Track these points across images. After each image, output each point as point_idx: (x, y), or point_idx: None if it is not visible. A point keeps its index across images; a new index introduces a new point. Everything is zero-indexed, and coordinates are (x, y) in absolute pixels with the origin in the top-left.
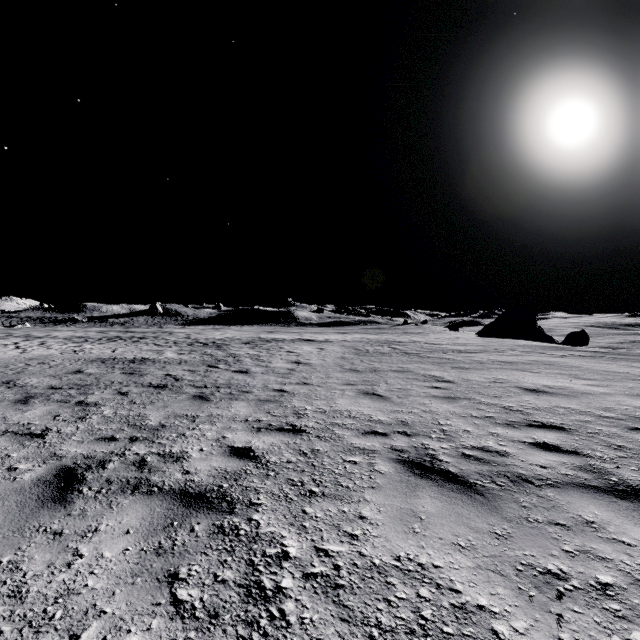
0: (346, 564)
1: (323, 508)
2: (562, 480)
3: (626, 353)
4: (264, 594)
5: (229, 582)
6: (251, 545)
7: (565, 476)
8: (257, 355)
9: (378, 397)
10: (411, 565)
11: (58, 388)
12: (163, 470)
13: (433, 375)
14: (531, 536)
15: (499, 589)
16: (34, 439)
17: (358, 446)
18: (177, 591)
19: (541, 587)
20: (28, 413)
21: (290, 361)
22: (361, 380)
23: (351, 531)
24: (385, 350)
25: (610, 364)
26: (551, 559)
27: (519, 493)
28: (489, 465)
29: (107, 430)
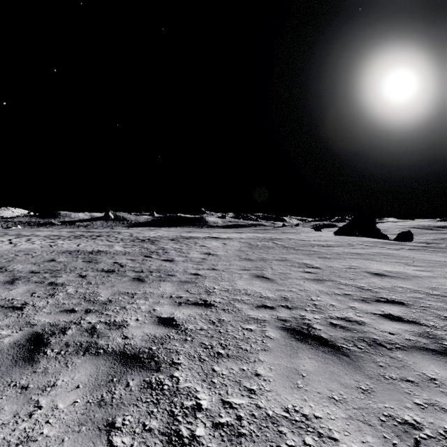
0: (246, 415)
1: (228, 367)
2: (407, 344)
3: (441, 247)
4: (182, 441)
5: (154, 430)
6: (172, 398)
7: (409, 341)
8: (179, 248)
9: (266, 279)
10: (297, 416)
11: (36, 272)
12: (108, 335)
13: (305, 263)
14: (389, 391)
15: (368, 437)
16: (15, 311)
17: (253, 317)
18: (113, 438)
19: (401, 436)
20: (13, 291)
21: (203, 253)
22: (253, 266)
23: (249, 386)
24: (270, 245)
25: (431, 255)
26: (406, 411)
27: (376, 355)
28: (351, 332)
29: (69, 304)
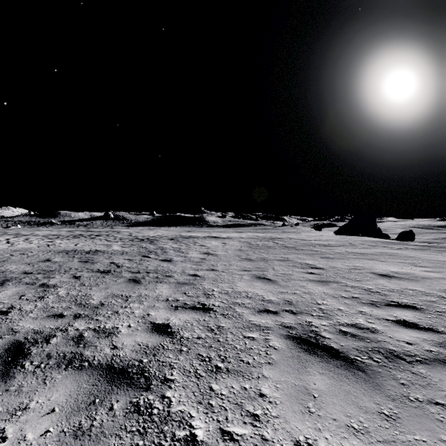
0: None
1: (227, 385)
2: (428, 356)
3: (445, 247)
4: None
5: None
6: (162, 426)
7: (430, 352)
8: (178, 248)
9: (268, 281)
10: None
11: (29, 273)
12: (95, 345)
13: (307, 263)
14: (417, 417)
15: None
16: None
17: (255, 323)
18: None
19: None
20: (1, 293)
21: (202, 252)
22: (254, 267)
23: (253, 411)
24: (270, 244)
25: (436, 255)
26: (442, 445)
27: (395, 370)
28: (364, 341)
29: (58, 308)
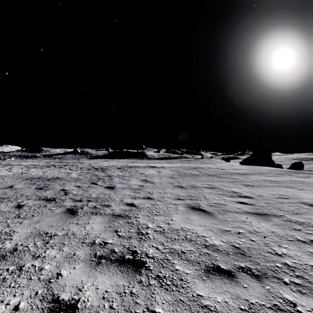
0: None
1: None
2: None
3: None
4: None
5: None
6: None
7: None
8: (123, 175)
9: (204, 213)
10: None
11: None
12: None
13: (234, 191)
14: None
15: None
16: None
17: (207, 305)
18: None
19: None
20: None
21: (141, 180)
22: (187, 195)
23: None
24: (195, 173)
25: None
26: None
27: None
28: None
29: None
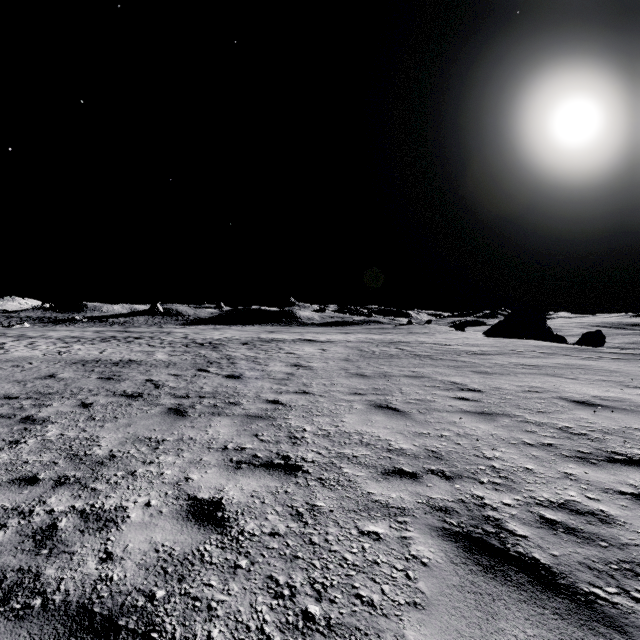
0: None
1: None
2: None
3: None
4: None
5: None
6: None
7: None
8: (254, 357)
9: (394, 412)
10: None
11: (13, 398)
12: (72, 551)
13: (454, 382)
14: None
15: None
16: None
17: (379, 499)
18: None
19: None
20: None
21: (289, 364)
22: (370, 388)
23: None
24: (392, 351)
25: None
26: None
27: None
28: (595, 545)
29: (34, 464)
